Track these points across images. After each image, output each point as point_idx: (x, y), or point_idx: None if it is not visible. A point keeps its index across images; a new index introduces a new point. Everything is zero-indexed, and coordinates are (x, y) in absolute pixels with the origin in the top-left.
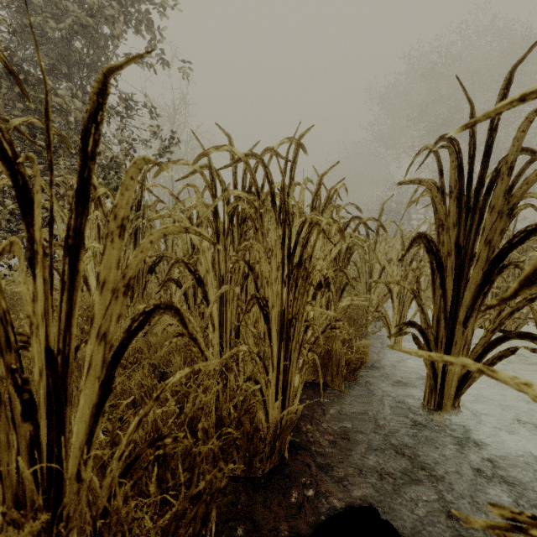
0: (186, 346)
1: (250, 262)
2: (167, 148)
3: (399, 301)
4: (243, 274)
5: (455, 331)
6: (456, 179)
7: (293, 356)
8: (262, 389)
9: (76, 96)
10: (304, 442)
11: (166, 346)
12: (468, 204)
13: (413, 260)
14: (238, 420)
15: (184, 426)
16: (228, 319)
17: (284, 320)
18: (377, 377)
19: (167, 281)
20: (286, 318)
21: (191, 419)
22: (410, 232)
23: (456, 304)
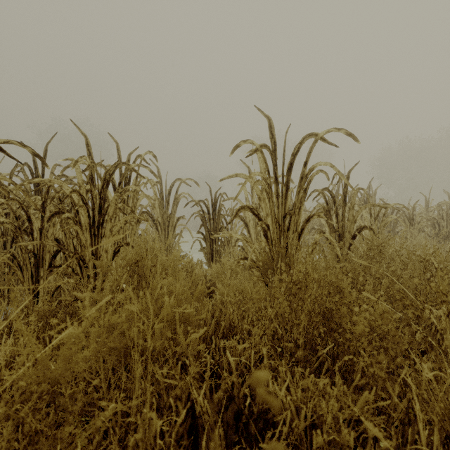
0: None
1: None
2: None
3: None
4: None
5: None
6: None
7: None
8: None
9: None
10: None
11: None
12: None
13: None
14: None
15: None
16: None
17: None
18: None
19: None
20: None
21: None
22: None
23: None
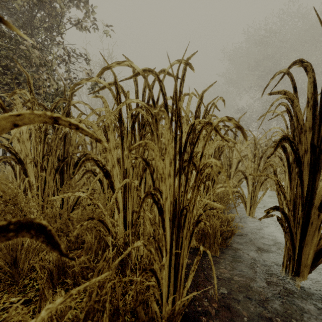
0: (95, 227)
1: (147, 159)
2: (96, 84)
3: (252, 185)
4: (143, 168)
5: (311, 214)
6: (312, 92)
7: (184, 243)
8: (156, 274)
9: (34, 47)
10: (193, 312)
11: (77, 229)
12: (321, 112)
13: (262, 156)
14: (134, 310)
15: (80, 321)
16: (130, 204)
17: (176, 209)
18: (241, 243)
19: (86, 172)
20: (178, 208)
21: (88, 313)
22: (252, 138)
23: (312, 192)
